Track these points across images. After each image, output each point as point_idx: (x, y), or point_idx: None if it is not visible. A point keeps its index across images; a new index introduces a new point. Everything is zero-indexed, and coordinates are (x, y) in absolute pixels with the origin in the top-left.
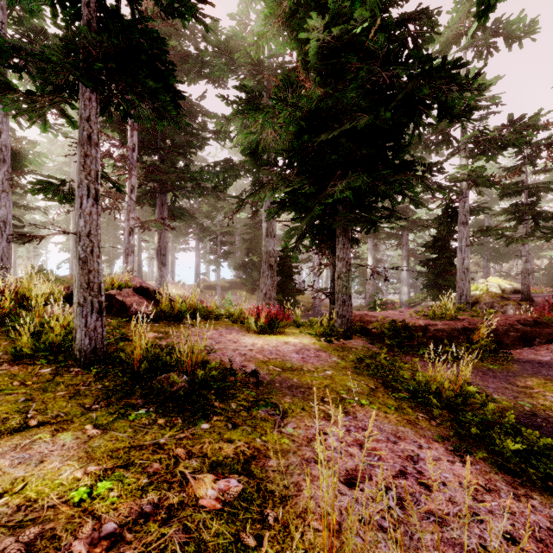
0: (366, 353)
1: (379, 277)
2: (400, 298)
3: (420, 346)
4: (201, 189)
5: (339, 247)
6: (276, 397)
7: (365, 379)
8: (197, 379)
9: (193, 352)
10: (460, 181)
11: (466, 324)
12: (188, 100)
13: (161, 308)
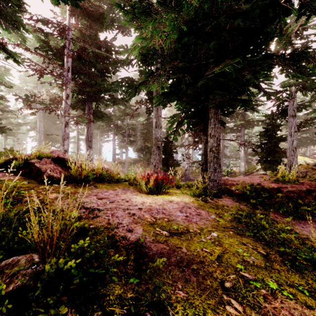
0: (237, 211)
1: (225, 157)
2: (239, 169)
3: (280, 205)
4: (114, 100)
5: (211, 127)
6: (164, 287)
7: (251, 242)
8: (44, 275)
9: (69, 220)
10: (291, 86)
11: (308, 187)
12: (105, 41)
13: (70, 174)
